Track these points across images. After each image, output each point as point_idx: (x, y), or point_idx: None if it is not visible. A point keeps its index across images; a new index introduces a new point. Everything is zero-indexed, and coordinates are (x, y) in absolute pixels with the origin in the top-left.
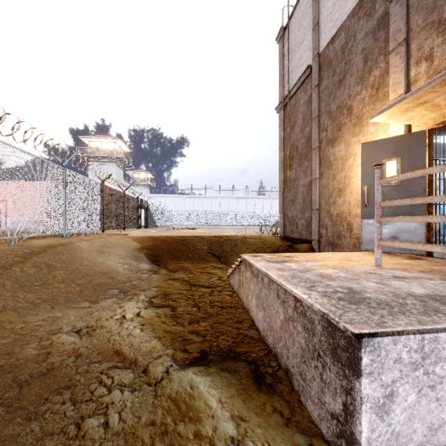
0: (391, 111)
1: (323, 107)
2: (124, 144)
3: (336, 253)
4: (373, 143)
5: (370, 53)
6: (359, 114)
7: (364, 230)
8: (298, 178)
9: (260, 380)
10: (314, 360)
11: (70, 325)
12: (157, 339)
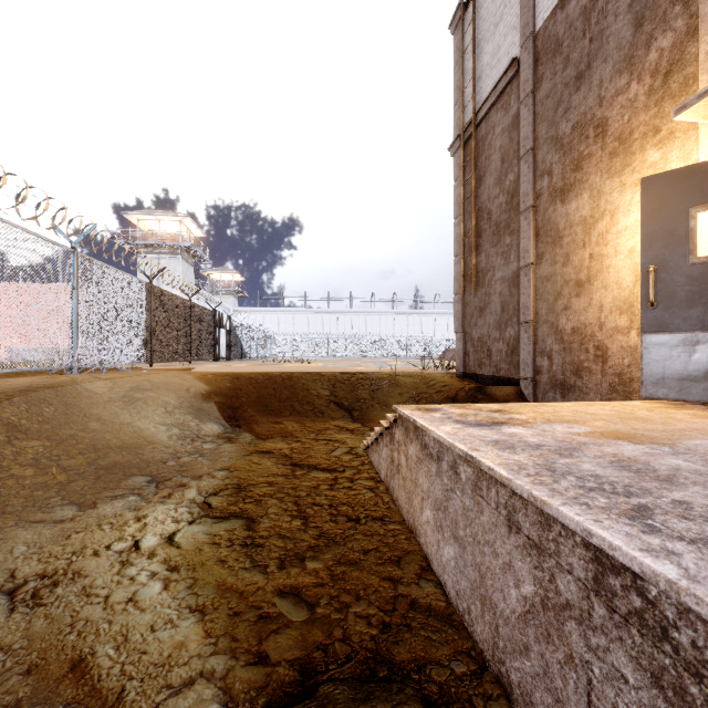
0: None
1: (542, 132)
2: (195, 225)
3: (593, 403)
4: (669, 177)
5: (649, 6)
6: (622, 132)
7: (647, 356)
8: (492, 268)
9: None
10: None
11: (2, 572)
12: (196, 617)
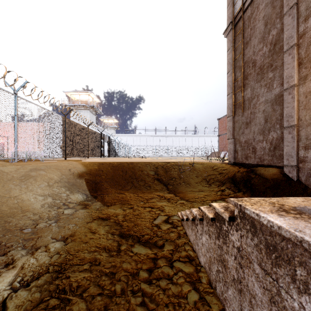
0: None
1: None
2: (95, 96)
3: None
4: None
5: None
6: None
7: None
8: (256, 96)
9: None
10: None
11: None
12: None
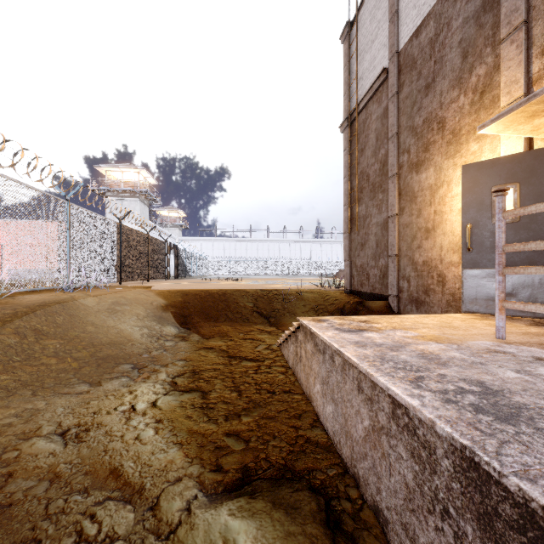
0: (511, 117)
1: (403, 122)
2: (150, 175)
3: (429, 315)
4: (480, 165)
5: (471, 45)
6: (455, 128)
7: (466, 284)
8: (370, 215)
9: (334, 526)
10: (435, 517)
11: (53, 423)
12: (178, 447)
